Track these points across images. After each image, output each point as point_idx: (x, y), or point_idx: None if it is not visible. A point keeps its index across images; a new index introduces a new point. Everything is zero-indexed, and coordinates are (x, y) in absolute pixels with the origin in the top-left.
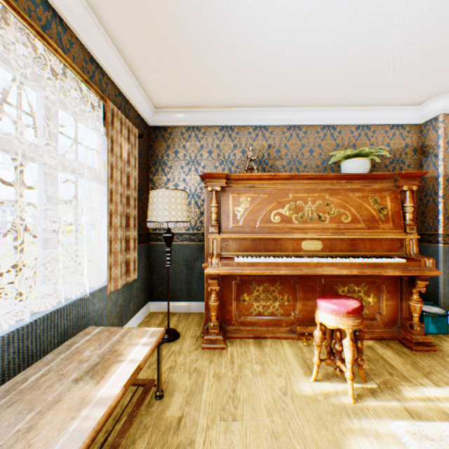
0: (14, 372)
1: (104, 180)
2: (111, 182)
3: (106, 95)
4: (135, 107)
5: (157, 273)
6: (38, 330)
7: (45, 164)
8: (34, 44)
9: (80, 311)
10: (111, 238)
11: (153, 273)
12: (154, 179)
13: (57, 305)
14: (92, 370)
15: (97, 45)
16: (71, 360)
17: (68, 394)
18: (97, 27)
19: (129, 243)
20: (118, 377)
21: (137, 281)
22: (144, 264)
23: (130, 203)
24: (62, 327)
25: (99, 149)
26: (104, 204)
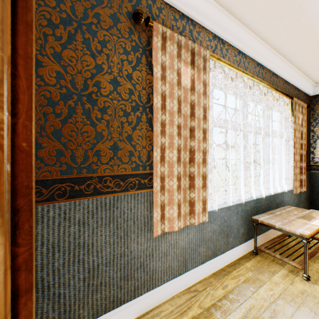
0: (266, 210)
1: (286, 137)
2: (294, 138)
3: (289, 94)
4: (302, 90)
5: (316, 191)
6: (270, 199)
7: (268, 135)
8: (270, 92)
9: (280, 198)
10: (293, 166)
11: (312, 191)
12: (314, 130)
13: (273, 192)
14: (302, 217)
15: (287, 74)
16: (289, 212)
17: (296, 220)
18: (289, 67)
19: (301, 170)
20: (318, 222)
21: (303, 193)
22: (306, 184)
23: (301, 147)
24: (276, 202)
25: (280, 120)
26: (284, 149)
